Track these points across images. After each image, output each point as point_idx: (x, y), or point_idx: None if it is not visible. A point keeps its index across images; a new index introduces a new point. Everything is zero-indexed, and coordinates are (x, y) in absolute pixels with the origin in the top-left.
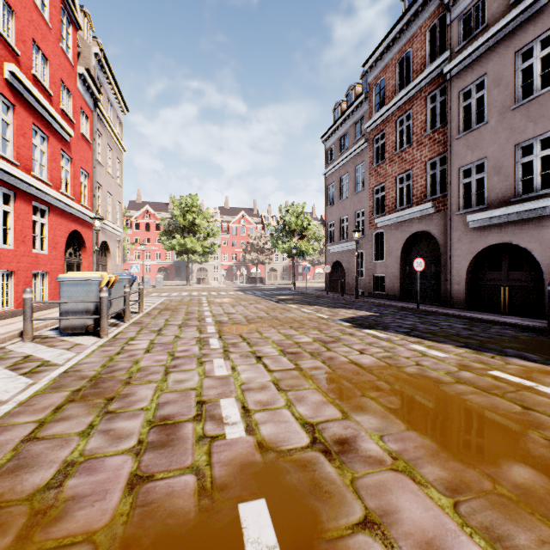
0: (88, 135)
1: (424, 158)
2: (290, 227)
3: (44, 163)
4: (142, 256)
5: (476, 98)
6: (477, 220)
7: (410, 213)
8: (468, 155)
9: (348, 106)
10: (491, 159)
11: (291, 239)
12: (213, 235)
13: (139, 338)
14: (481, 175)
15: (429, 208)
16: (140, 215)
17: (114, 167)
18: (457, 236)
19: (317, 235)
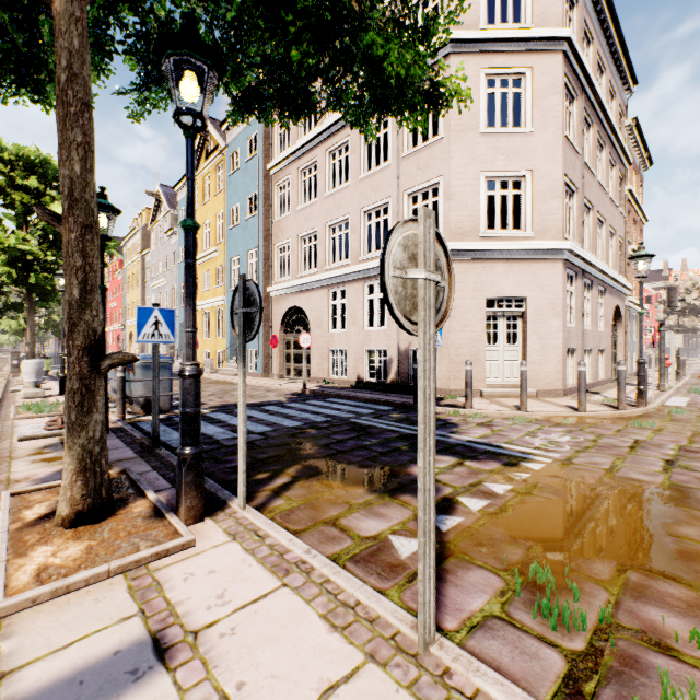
0: None
1: None
2: None
3: None
4: None
5: None
6: None
7: None
8: None
9: None
10: None
11: None
12: None
13: None
14: None
15: None
16: None
17: None
18: None
19: None
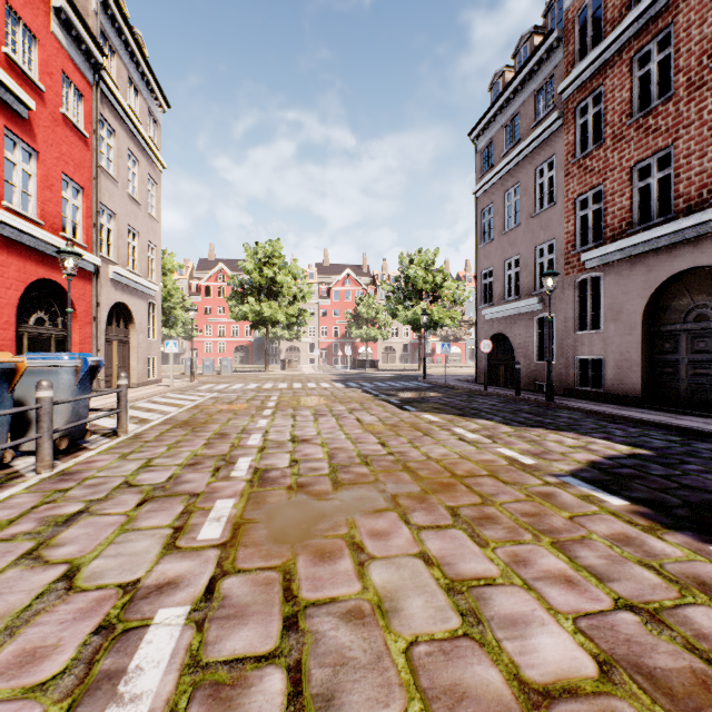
0: (81, 123)
1: (709, 114)
2: (415, 285)
3: None
4: (214, 331)
5: None
6: None
7: (671, 232)
8: None
9: (522, 64)
10: None
11: (417, 303)
12: (302, 299)
13: None
14: None
15: None
16: (212, 276)
17: (143, 188)
18: None
19: (457, 296)
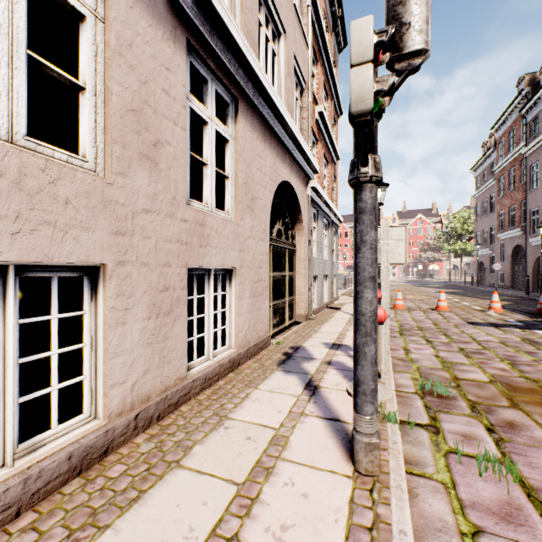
0: None
1: (519, 199)
2: (456, 231)
3: None
4: None
5: (536, 172)
6: (534, 242)
7: (512, 233)
8: (532, 204)
9: (483, 154)
10: (539, 208)
11: (457, 241)
12: None
13: None
14: (538, 216)
15: (520, 231)
16: None
17: None
18: (529, 250)
19: None
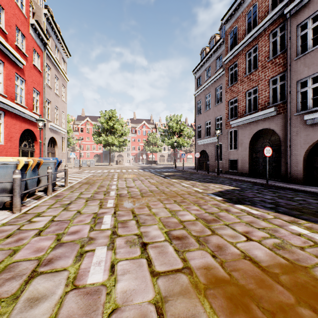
0: (39, 66)
1: (267, 77)
2: (172, 129)
3: (0, 81)
4: (84, 148)
5: (312, 28)
6: (313, 118)
7: (256, 116)
8: (305, 71)
9: (211, 48)
10: None
11: (173, 137)
12: (125, 135)
13: (45, 213)
14: (316, 85)
15: (271, 112)
16: (83, 123)
17: (60, 90)
18: (295, 131)
19: (189, 134)
